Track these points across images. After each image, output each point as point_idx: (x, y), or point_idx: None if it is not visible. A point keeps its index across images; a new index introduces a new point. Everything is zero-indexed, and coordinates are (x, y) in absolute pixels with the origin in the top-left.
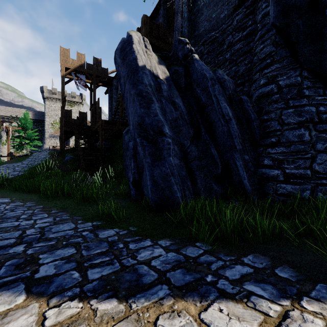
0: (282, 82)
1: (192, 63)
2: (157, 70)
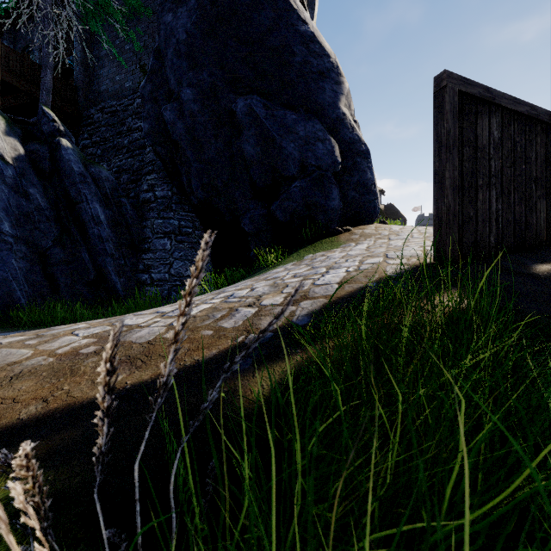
0: (158, 193)
1: (59, 147)
2: (0, 145)
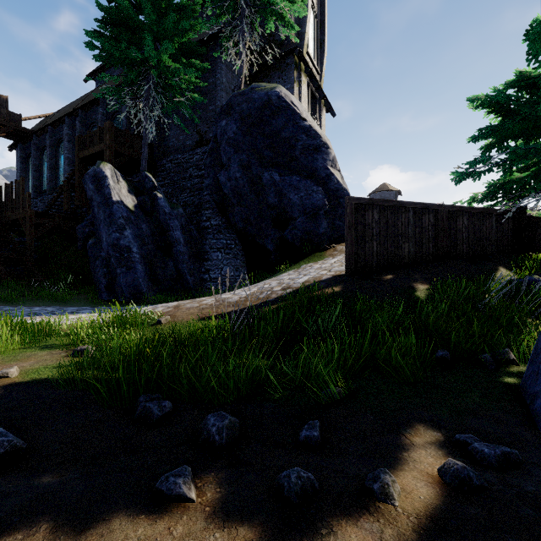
0: (213, 222)
1: (156, 198)
2: (128, 200)
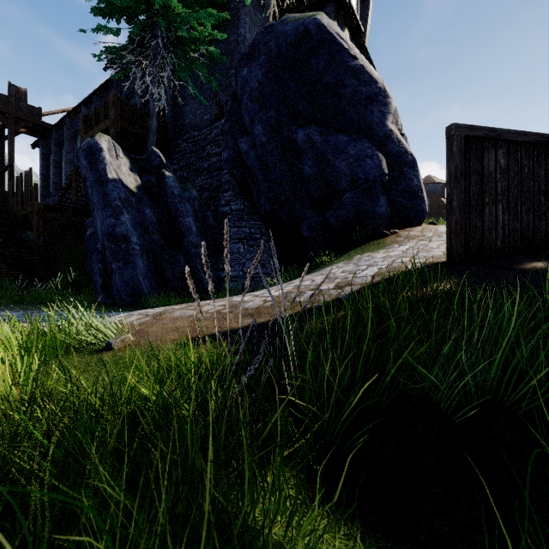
0: (233, 207)
1: (164, 177)
2: (128, 179)
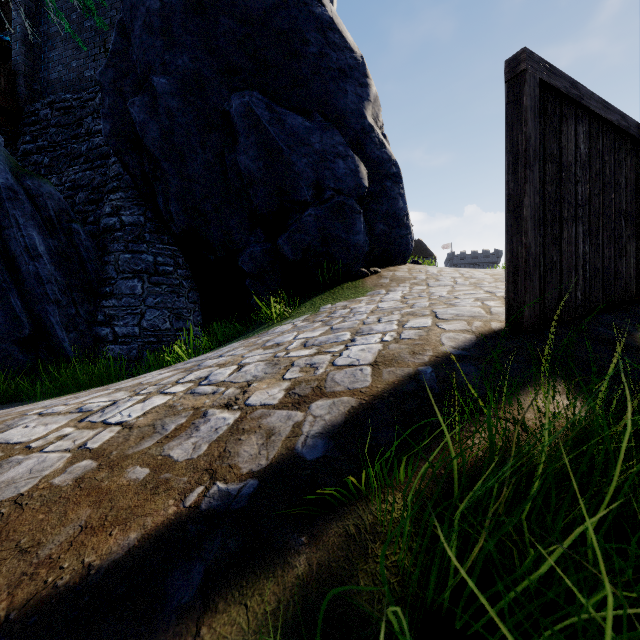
0: (126, 218)
1: None
2: None
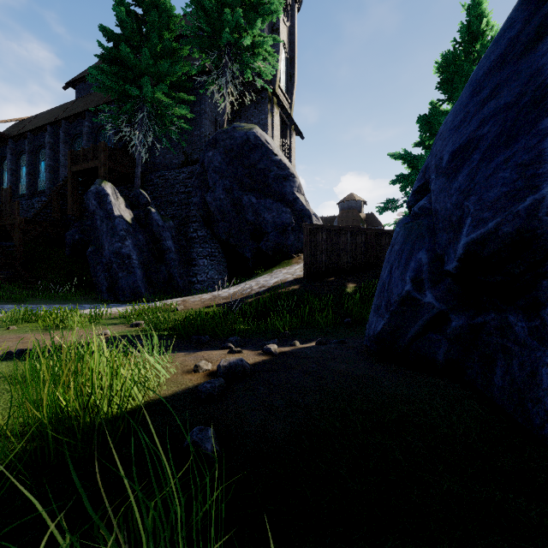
0: (200, 234)
1: (150, 212)
2: (126, 214)
